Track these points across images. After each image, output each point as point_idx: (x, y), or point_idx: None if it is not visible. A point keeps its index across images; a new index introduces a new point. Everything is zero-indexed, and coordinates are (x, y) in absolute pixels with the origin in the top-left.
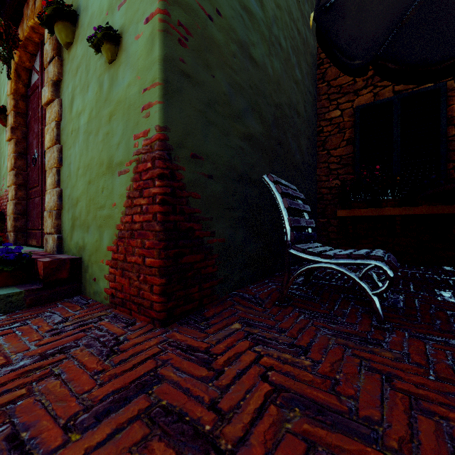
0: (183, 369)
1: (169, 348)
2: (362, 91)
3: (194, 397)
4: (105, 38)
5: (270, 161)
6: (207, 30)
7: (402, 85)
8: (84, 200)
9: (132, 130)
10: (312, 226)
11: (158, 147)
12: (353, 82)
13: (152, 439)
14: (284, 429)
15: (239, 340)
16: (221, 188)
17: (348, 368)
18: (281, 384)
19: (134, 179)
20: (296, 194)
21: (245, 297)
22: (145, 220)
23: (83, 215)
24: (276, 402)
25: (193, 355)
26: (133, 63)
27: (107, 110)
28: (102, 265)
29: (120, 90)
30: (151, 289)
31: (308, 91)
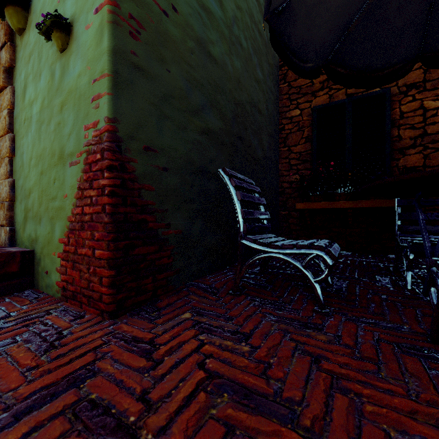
0: (122, 361)
1: (113, 340)
2: (319, 92)
3: (126, 389)
4: (54, 25)
5: (230, 156)
6: (162, 25)
7: (354, 89)
8: (36, 191)
9: (82, 121)
10: (267, 218)
11: (107, 138)
12: (311, 83)
13: (71, 434)
14: (208, 415)
15: (186, 330)
16: (177, 180)
17: (282, 352)
18: (216, 371)
19: (84, 170)
20: (251, 187)
21: (201, 287)
22: (95, 211)
23: (35, 207)
24: (206, 389)
25: (136, 346)
26: (83, 53)
27: (59, 100)
28: (54, 258)
29: (71, 80)
30: (101, 281)
31: (269, 90)
